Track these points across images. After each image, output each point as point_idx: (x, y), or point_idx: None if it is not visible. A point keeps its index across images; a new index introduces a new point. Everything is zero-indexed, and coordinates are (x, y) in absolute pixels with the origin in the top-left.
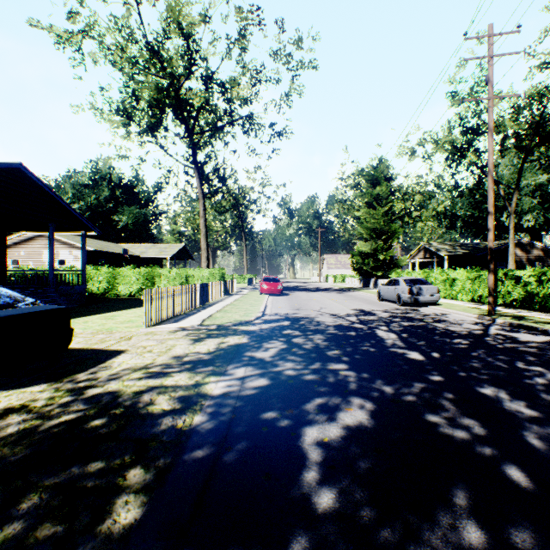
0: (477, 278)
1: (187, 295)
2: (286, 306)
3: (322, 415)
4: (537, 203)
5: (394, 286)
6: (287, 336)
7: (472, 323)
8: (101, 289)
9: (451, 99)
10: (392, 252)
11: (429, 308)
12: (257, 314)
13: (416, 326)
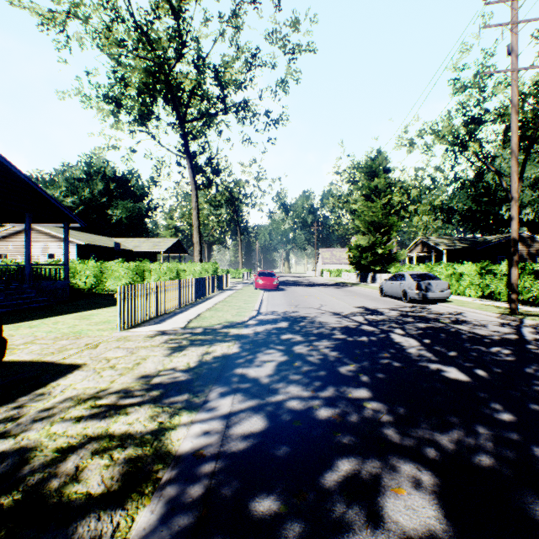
0: (488, 272)
1: (174, 291)
2: (283, 303)
3: (357, 508)
4: (536, 196)
5: (398, 281)
6: (286, 343)
7: (497, 324)
8: (88, 284)
9: (454, 86)
10: (390, 246)
11: (438, 305)
12: (251, 312)
13: (436, 329)
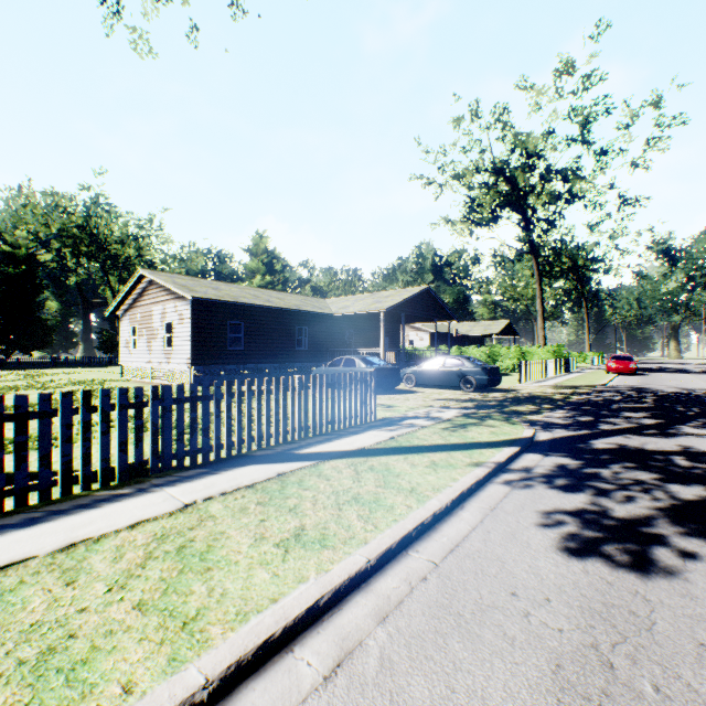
0: None
1: (536, 368)
2: (633, 382)
3: (624, 404)
4: None
5: None
6: (621, 392)
7: None
8: None
9: None
10: None
11: None
12: (599, 383)
13: None
